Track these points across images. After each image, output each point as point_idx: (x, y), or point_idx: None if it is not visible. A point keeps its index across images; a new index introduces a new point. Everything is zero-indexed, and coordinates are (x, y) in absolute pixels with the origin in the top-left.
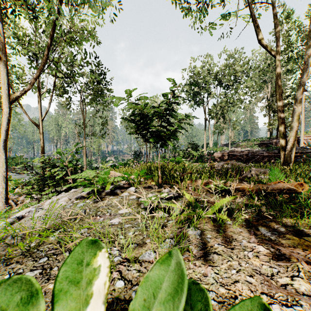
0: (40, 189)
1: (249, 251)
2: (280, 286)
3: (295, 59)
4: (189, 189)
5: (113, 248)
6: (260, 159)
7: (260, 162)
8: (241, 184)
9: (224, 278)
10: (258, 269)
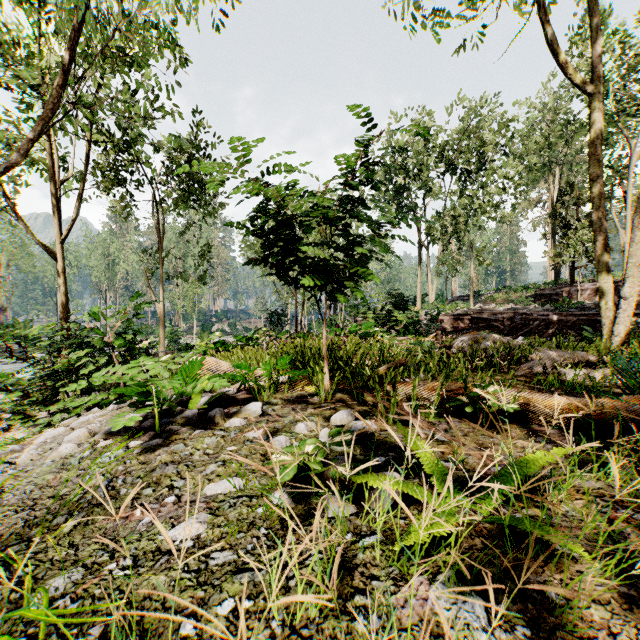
0: (47, 398)
1: None
2: None
3: (613, 114)
4: (405, 410)
5: None
6: (540, 328)
7: (542, 334)
8: (542, 397)
9: None
10: None
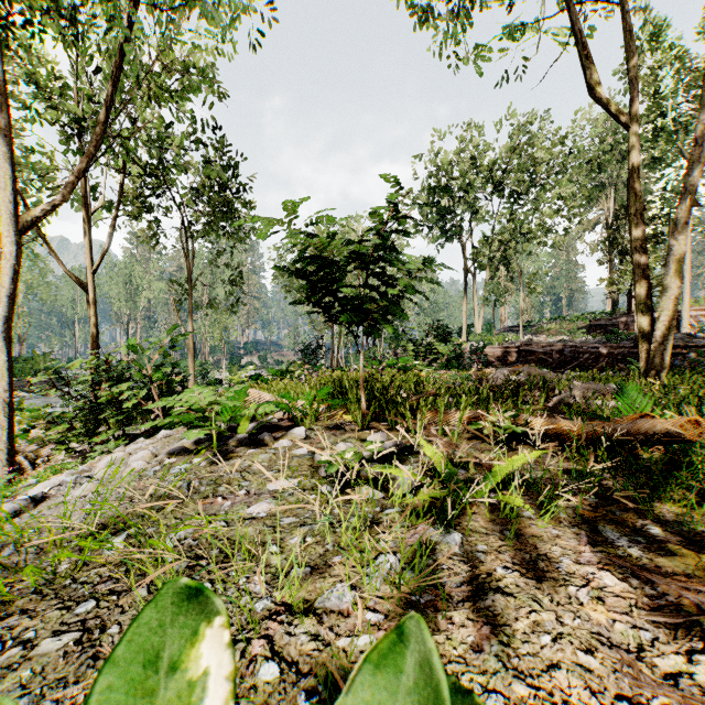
0: (87, 430)
1: (579, 586)
2: (661, 678)
3: (671, 133)
4: (432, 433)
5: (254, 577)
6: (590, 362)
7: (591, 367)
8: (552, 421)
9: (523, 657)
10: (604, 634)
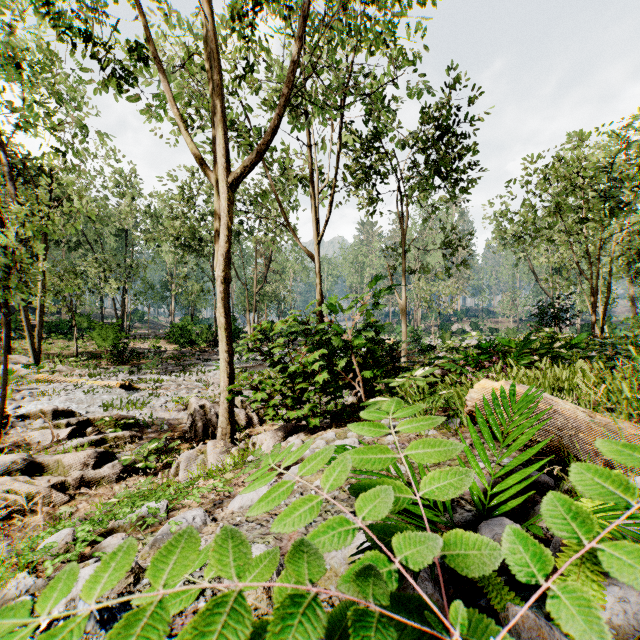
0: (294, 397)
1: None
2: None
3: None
4: None
5: None
6: None
7: None
8: None
9: None
10: None
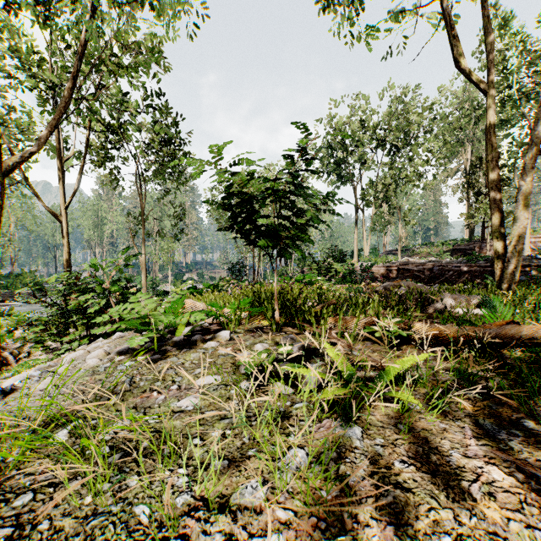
0: (59, 331)
1: (470, 481)
2: None
3: (516, 100)
4: (333, 335)
5: (177, 470)
6: (454, 277)
7: (455, 282)
8: (431, 326)
9: None
10: (500, 533)
